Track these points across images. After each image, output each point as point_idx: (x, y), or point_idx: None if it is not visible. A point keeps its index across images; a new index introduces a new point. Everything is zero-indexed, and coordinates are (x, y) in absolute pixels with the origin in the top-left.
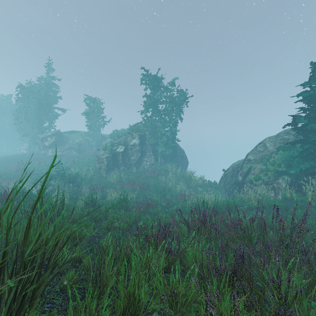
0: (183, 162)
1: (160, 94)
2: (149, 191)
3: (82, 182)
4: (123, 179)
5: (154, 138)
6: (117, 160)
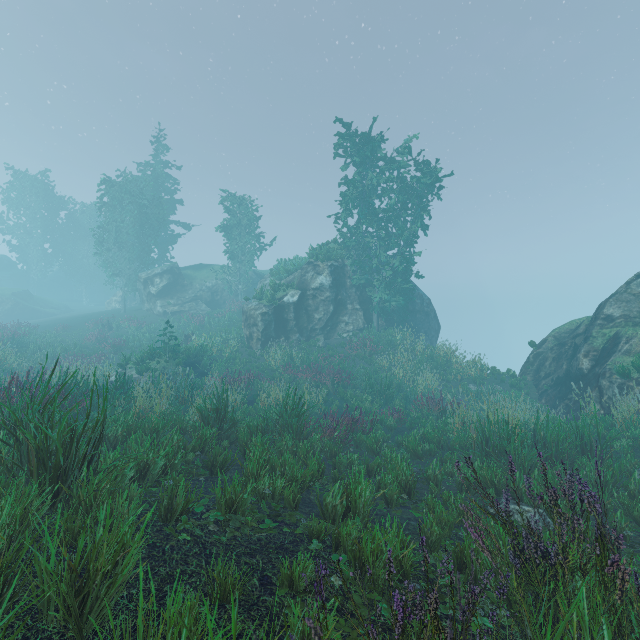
0: (428, 326)
1: (377, 175)
2: (354, 388)
3: (213, 365)
4: (296, 362)
5: (364, 273)
6: (285, 320)
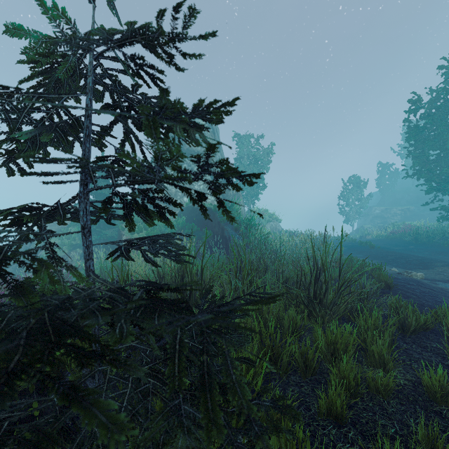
0: None
1: None
2: None
3: None
4: None
5: None
6: None
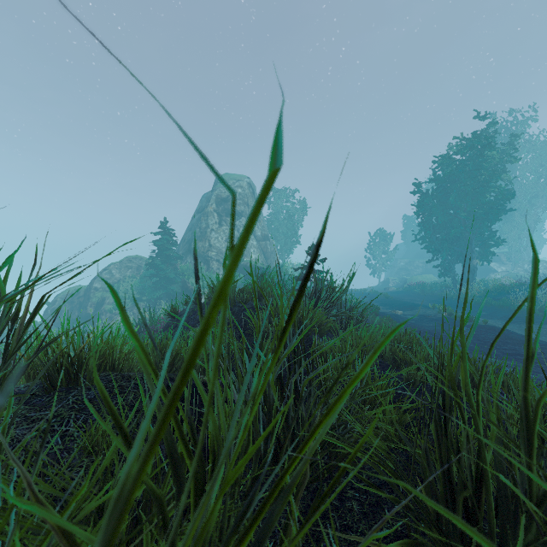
0: None
1: None
2: None
3: None
4: None
5: None
6: None
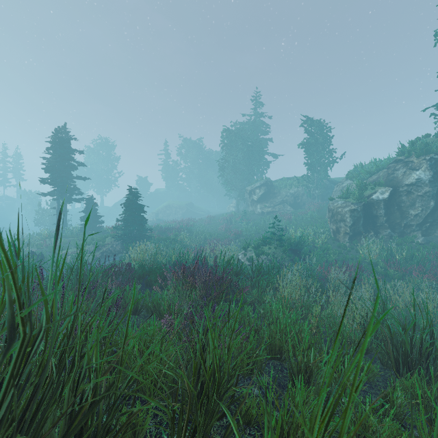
0: None
1: None
2: None
3: (310, 253)
4: (396, 257)
5: None
6: (374, 216)
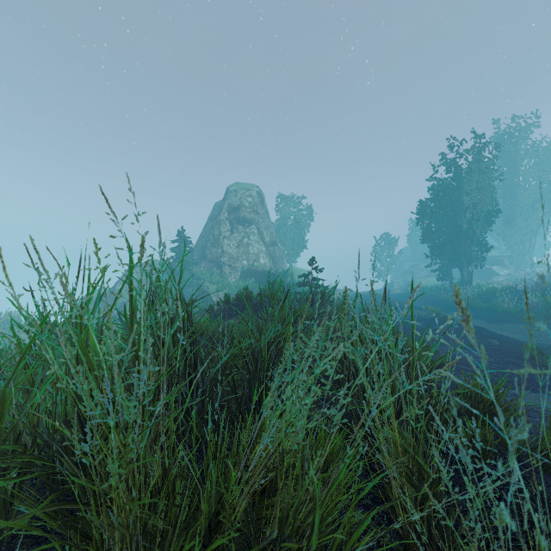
0: None
1: None
2: None
3: None
4: None
5: None
6: None
